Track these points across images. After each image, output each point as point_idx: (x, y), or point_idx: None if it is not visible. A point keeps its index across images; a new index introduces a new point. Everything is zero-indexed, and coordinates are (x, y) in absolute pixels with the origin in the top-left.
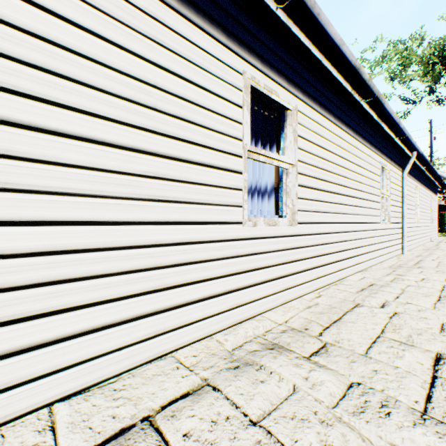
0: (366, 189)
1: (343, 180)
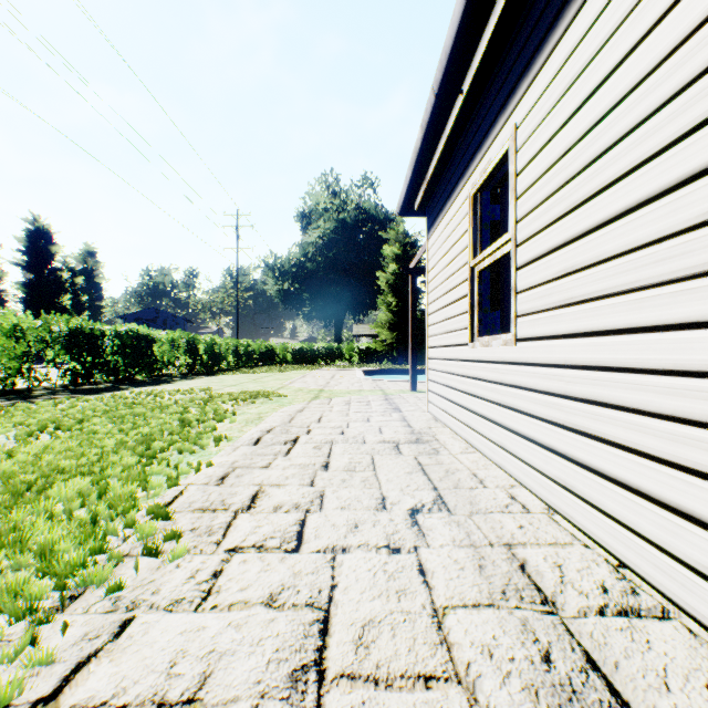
0: None
1: None
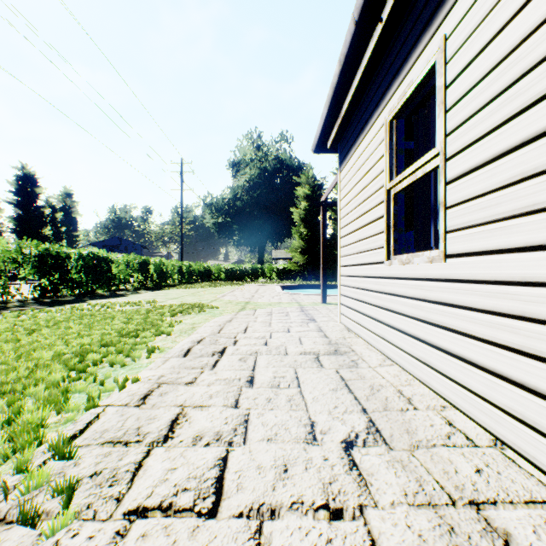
0: None
1: None
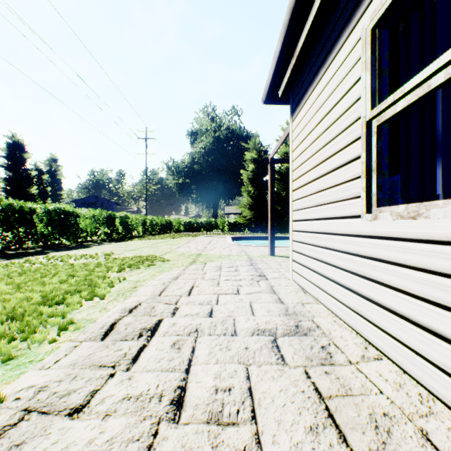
0: None
1: None
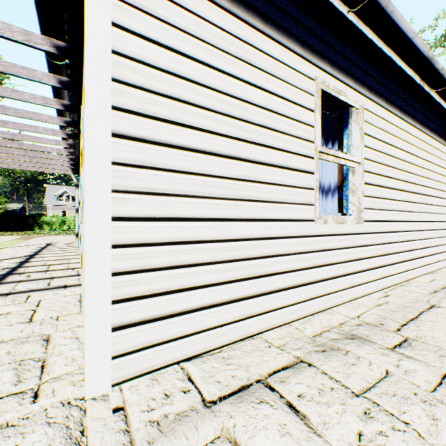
0: (434, 185)
1: (409, 177)
